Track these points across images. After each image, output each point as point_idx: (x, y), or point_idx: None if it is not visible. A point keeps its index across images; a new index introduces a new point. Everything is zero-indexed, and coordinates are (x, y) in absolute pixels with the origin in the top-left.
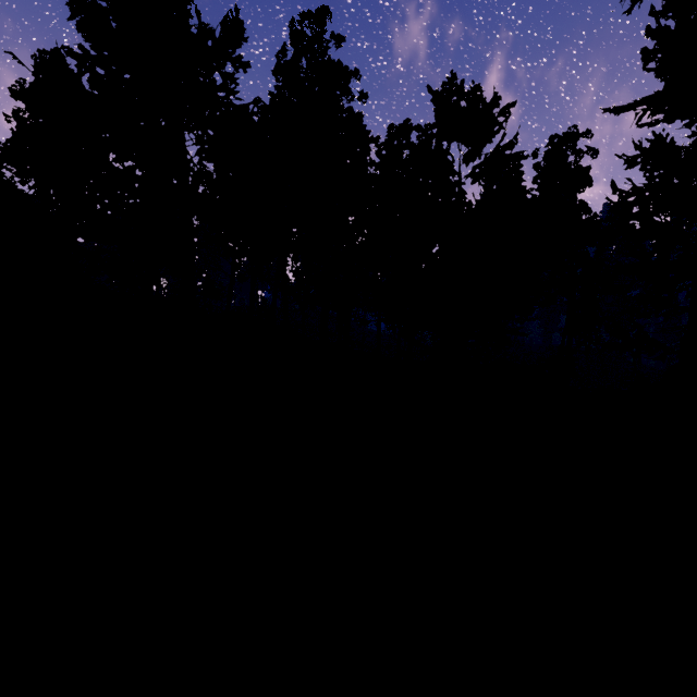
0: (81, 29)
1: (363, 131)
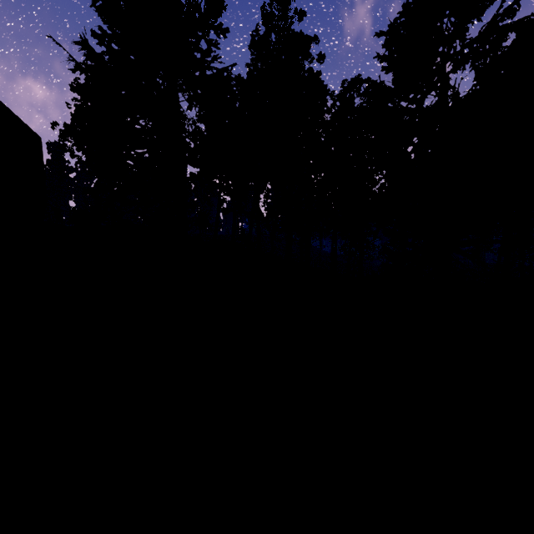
0: (98, 10)
1: (321, 86)
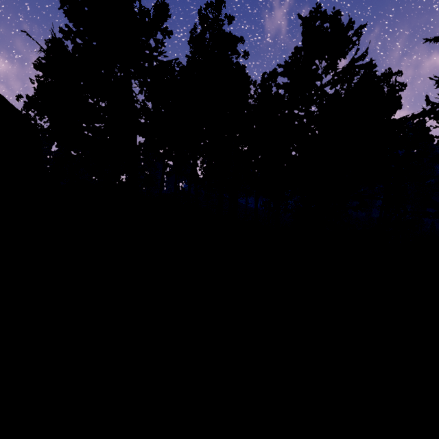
0: (66, 13)
1: (246, 76)
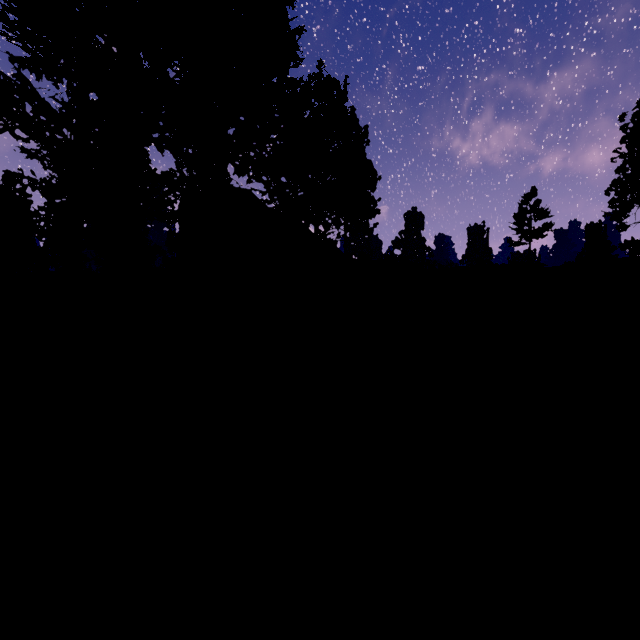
0: None
1: None
